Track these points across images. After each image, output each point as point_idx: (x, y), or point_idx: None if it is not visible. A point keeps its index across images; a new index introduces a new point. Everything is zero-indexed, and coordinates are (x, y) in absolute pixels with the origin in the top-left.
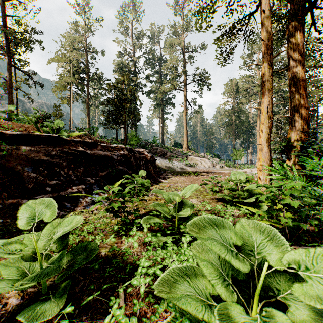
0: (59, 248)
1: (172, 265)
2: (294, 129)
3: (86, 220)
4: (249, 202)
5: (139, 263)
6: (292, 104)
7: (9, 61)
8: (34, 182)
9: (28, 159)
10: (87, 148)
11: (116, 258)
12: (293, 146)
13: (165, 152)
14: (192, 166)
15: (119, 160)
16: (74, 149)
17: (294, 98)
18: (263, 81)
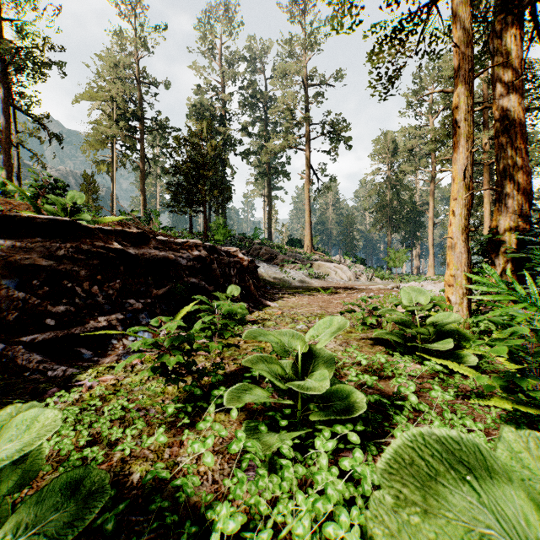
0: (0, 491)
1: (297, 527)
2: (505, 212)
3: (117, 386)
4: (441, 348)
5: (213, 518)
6: (501, 167)
7: (5, 97)
8: (21, 310)
9: (8, 264)
10: (129, 244)
11: (164, 492)
12: (504, 242)
13: (274, 253)
14: (319, 278)
15: (191, 267)
16: (103, 245)
17: (504, 157)
18: (456, 120)
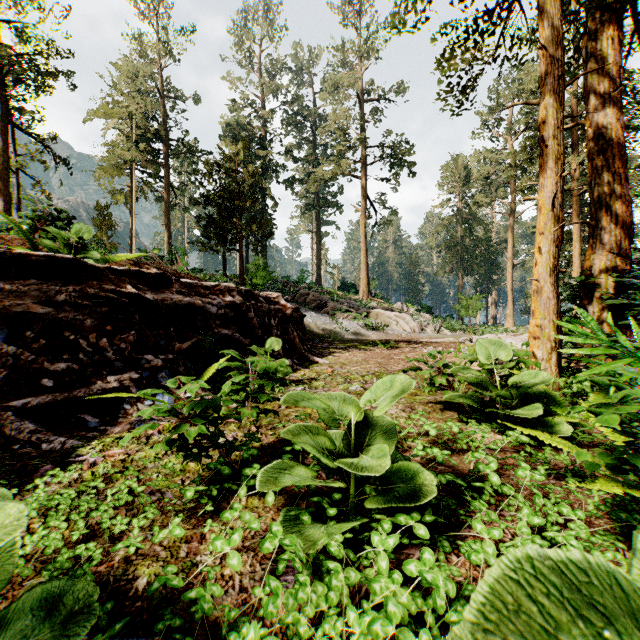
0: None
1: None
2: (601, 249)
3: (126, 462)
4: (528, 415)
5: None
6: (595, 195)
7: (2, 114)
8: (11, 367)
9: None
10: (146, 288)
11: (177, 603)
12: (599, 286)
13: (323, 300)
14: (378, 330)
15: (223, 316)
16: (114, 288)
17: (600, 183)
18: (543, 137)
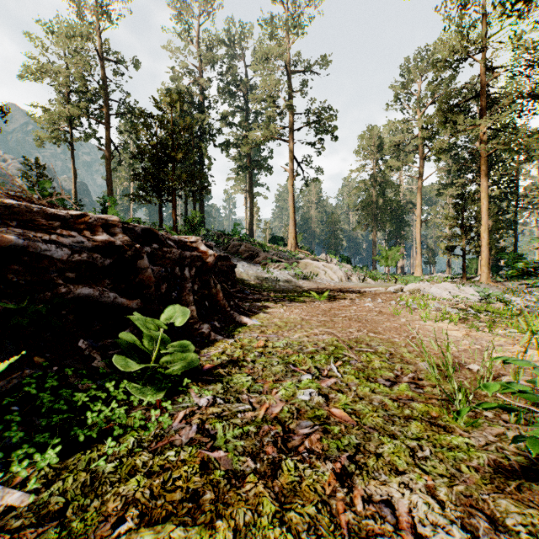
0: None
1: None
2: None
3: None
4: None
5: None
6: None
7: None
8: None
9: None
10: None
11: None
12: None
13: (255, 251)
14: (307, 279)
15: (85, 264)
16: None
17: None
18: None
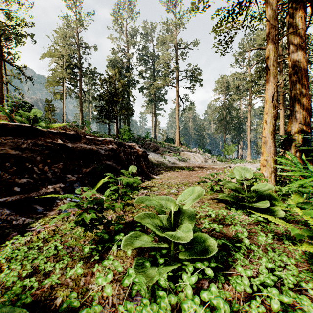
0: None
1: None
2: (295, 122)
3: (56, 231)
4: (262, 206)
5: None
6: (292, 95)
7: None
8: None
9: None
10: (68, 141)
11: None
12: (294, 140)
13: (157, 147)
14: (184, 161)
15: (107, 155)
16: (51, 141)
17: (295, 89)
18: (268, 65)
